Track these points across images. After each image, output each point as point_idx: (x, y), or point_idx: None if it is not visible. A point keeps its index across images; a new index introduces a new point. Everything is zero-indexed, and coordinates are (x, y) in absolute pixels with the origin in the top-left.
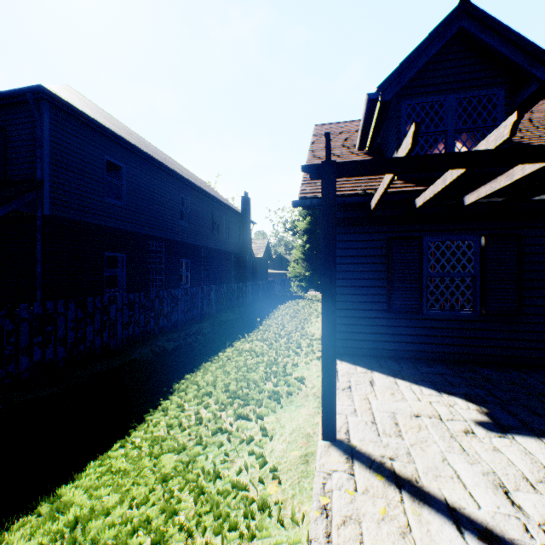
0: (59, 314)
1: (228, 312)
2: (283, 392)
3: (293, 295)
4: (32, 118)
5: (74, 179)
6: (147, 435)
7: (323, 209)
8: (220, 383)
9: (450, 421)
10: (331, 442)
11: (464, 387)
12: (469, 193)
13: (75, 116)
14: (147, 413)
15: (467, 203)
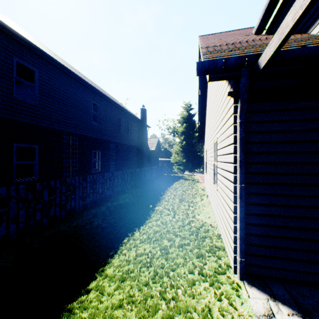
0: None
1: (127, 194)
2: None
3: (176, 176)
4: None
5: None
6: None
7: None
8: None
9: None
10: None
11: None
12: None
13: None
14: None
15: None
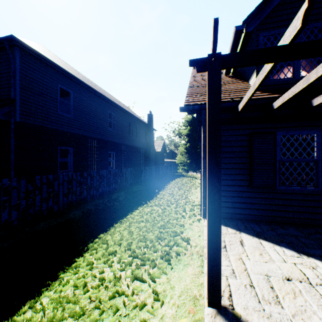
0: (13, 188)
1: (138, 185)
2: (173, 251)
3: (179, 174)
4: (9, 58)
5: (37, 98)
6: (55, 296)
7: (209, 97)
8: (124, 242)
9: (320, 287)
10: (217, 309)
11: (318, 248)
12: (318, 96)
13: (37, 57)
14: (63, 269)
15: (316, 104)
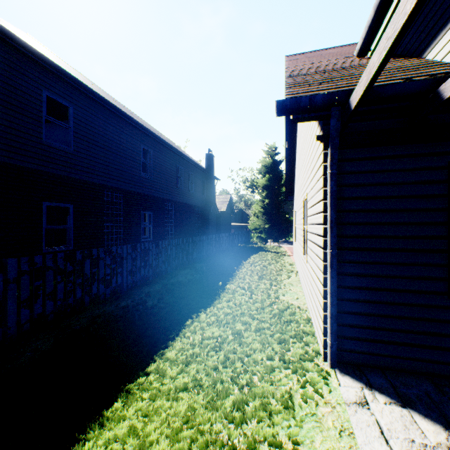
0: None
1: (188, 269)
2: None
3: (255, 247)
4: None
5: None
6: None
7: None
8: None
9: None
10: None
11: None
12: None
13: None
14: None
15: None
